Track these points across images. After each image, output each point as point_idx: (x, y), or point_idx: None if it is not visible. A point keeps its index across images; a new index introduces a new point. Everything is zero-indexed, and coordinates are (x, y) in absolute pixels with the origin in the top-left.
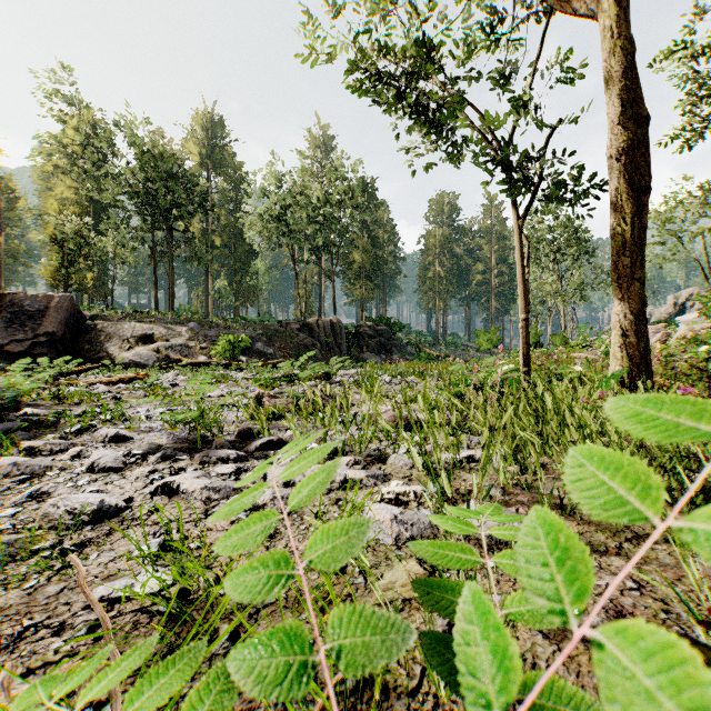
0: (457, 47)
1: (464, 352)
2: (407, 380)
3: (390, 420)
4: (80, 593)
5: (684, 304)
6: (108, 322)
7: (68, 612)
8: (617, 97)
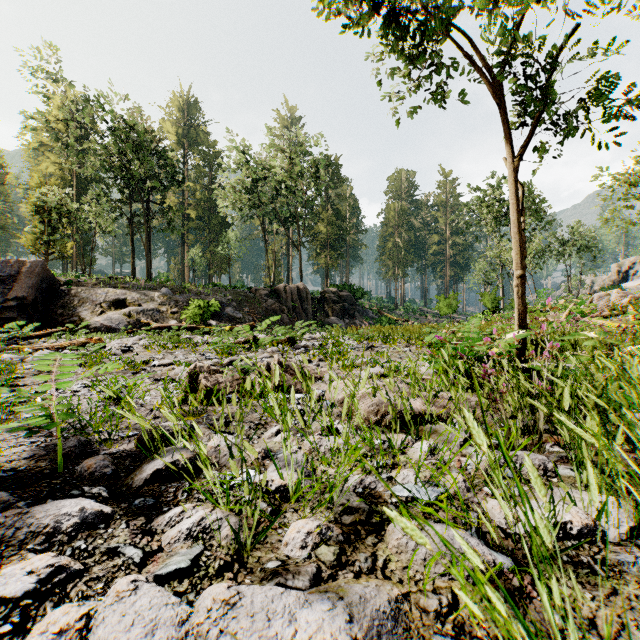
0: None
1: (422, 317)
2: (374, 345)
3: (371, 411)
4: None
5: (627, 272)
6: (82, 288)
7: None
8: None
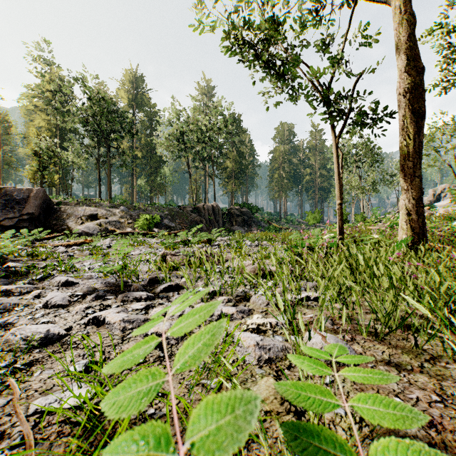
0: (295, 23)
1: (298, 226)
2: (261, 244)
3: (251, 271)
4: (21, 405)
5: (440, 195)
6: (68, 206)
7: (9, 422)
8: (404, 53)
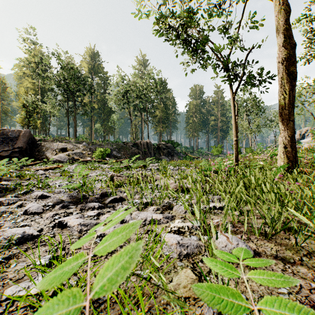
0: (204, 13)
1: (206, 156)
2: (181, 168)
3: (174, 187)
4: None
5: (304, 134)
6: (46, 142)
7: None
8: (282, 33)
